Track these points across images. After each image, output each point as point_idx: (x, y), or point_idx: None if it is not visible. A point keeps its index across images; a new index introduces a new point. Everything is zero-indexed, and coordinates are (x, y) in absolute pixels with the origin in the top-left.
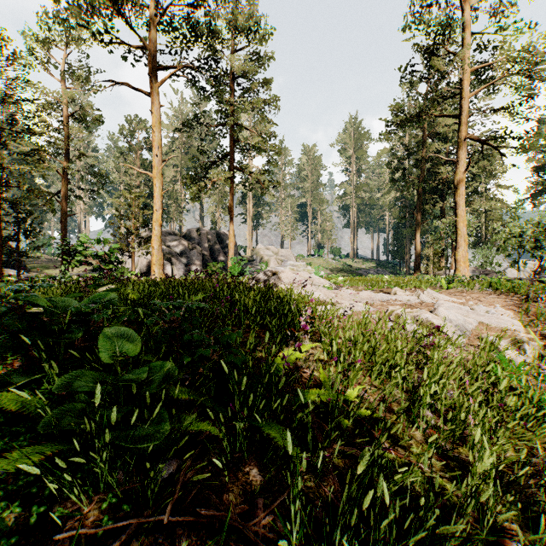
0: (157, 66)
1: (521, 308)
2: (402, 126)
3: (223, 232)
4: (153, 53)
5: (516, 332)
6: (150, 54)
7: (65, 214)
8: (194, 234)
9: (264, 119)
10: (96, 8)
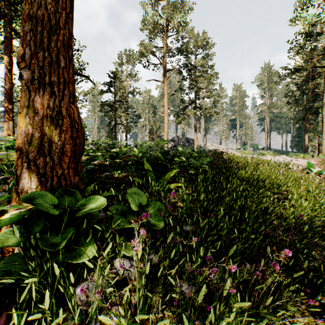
0: (166, 70)
1: (324, 161)
2: (287, 76)
3: (189, 137)
4: (165, 65)
5: (306, 165)
6: (164, 66)
7: (126, 133)
8: (175, 139)
9: (211, 83)
10: (146, 55)
